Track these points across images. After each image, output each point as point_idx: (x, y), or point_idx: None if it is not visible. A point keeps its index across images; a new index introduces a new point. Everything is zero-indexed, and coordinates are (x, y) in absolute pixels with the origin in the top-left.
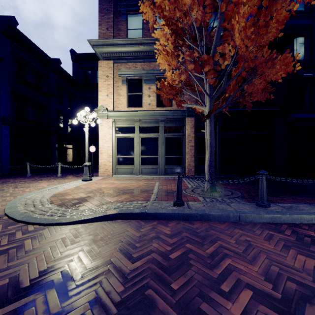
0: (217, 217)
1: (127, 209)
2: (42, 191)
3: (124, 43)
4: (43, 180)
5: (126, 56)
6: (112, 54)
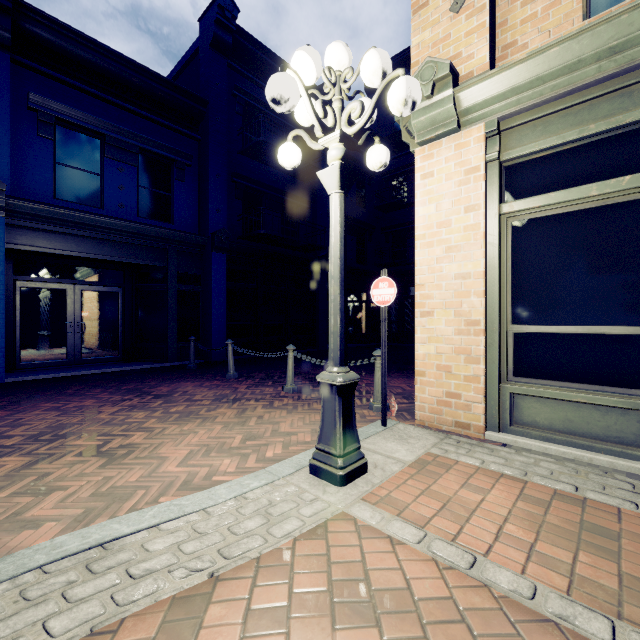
0: None
1: None
2: None
3: None
4: (237, 403)
5: None
6: None
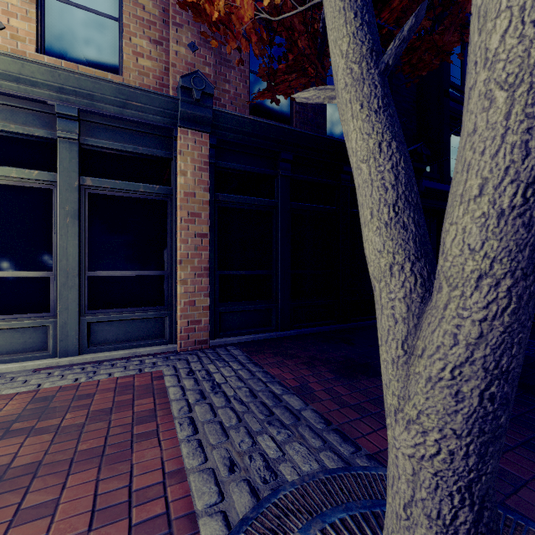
0: None
1: None
2: None
3: None
4: None
5: None
6: None
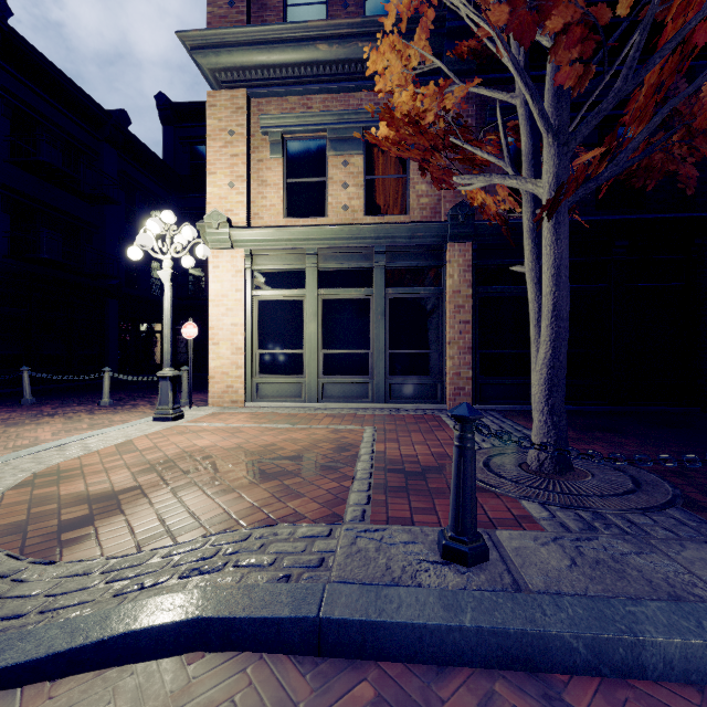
0: (679, 657)
1: (240, 586)
2: (11, 458)
3: (277, 37)
4: (57, 415)
5: (282, 77)
6: (244, 73)
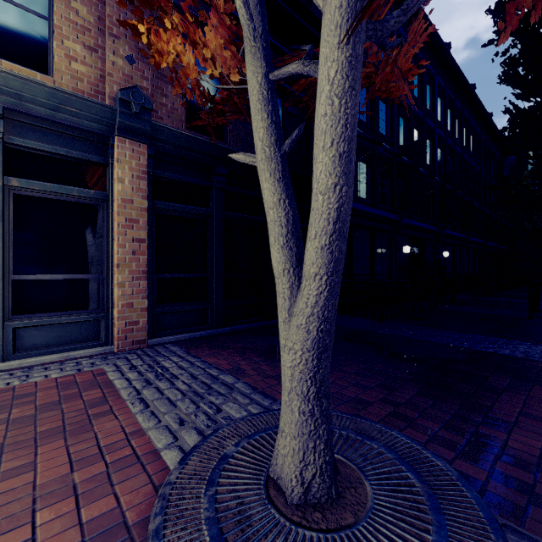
0: None
1: None
2: None
3: None
4: None
5: None
6: None
